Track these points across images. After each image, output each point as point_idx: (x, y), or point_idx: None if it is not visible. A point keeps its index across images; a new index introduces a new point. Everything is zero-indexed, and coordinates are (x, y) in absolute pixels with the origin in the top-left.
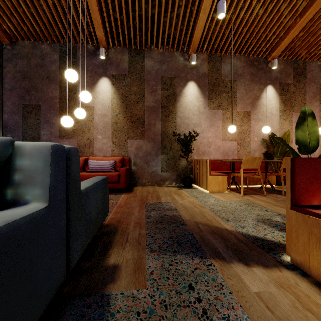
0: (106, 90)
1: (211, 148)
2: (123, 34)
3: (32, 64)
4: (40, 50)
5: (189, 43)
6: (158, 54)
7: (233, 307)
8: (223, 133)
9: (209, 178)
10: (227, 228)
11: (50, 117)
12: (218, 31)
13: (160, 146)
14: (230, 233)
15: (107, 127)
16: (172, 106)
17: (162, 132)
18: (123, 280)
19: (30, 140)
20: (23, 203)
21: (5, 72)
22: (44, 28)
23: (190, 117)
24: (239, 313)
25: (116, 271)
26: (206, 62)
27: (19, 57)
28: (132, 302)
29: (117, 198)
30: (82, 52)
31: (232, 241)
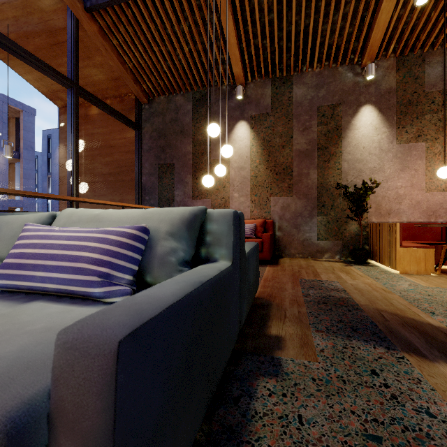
0: (244, 137)
1: (404, 204)
2: (264, 62)
3: (167, 120)
4: (175, 103)
5: (363, 49)
6: (312, 76)
7: (436, 402)
8: (427, 180)
9: (399, 251)
10: (431, 323)
11: (184, 176)
12: (417, 18)
13: (316, 204)
14: (437, 330)
15: (245, 183)
16: (334, 146)
17: (319, 184)
18: (290, 350)
19: (165, 202)
20: (213, 260)
21: (144, 133)
22: (179, 79)
23: (365, 159)
24: (445, 410)
25: (281, 341)
26: (393, 71)
27: (156, 115)
28: (304, 369)
29: (261, 271)
30: (216, 96)
31: (439, 339)
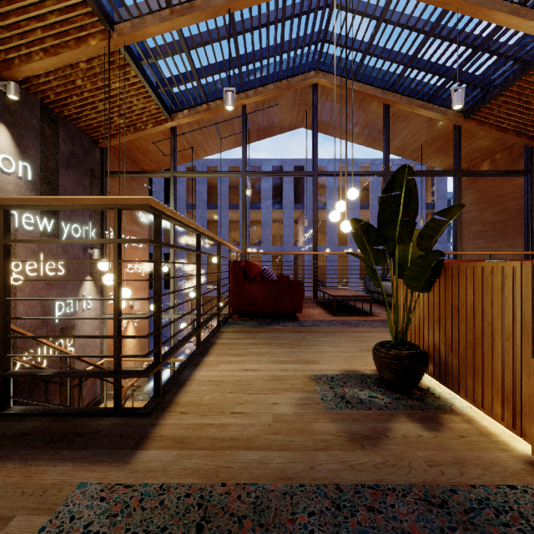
0: None
1: None
2: None
3: None
4: None
5: None
6: None
7: None
8: None
9: None
10: None
11: None
12: None
13: None
14: None
15: None
16: None
17: None
18: None
19: None
20: None
21: (533, 176)
22: None
23: None
24: None
25: None
26: None
27: None
28: None
29: None
30: None
31: None
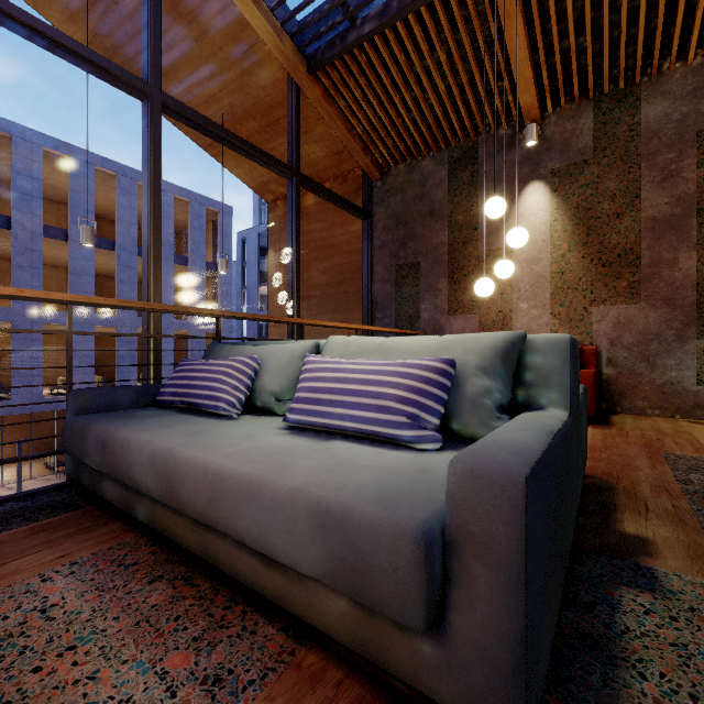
0: (538, 208)
1: None
2: (579, 74)
3: (408, 199)
4: (420, 171)
5: None
6: (685, 76)
7: None
8: None
9: None
10: None
11: (435, 280)
12: None
13: (694, 317)
14: None
15: (540, 284)
16: None
17: (701, 279)
18: (670, 561)
19: (406, 321)
20: (538, 407)
21: (374, 222)
22: (428, 134)
23: None
24: None
25: (648, 545)
26: None
27: (392, 193)
28: None
29: None
30: (487, 149)
31: None
